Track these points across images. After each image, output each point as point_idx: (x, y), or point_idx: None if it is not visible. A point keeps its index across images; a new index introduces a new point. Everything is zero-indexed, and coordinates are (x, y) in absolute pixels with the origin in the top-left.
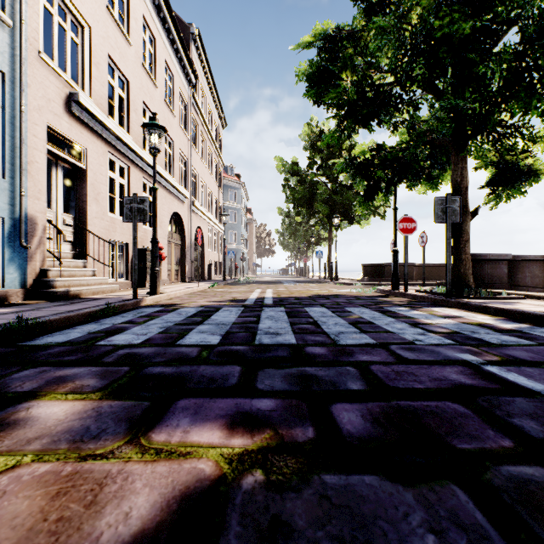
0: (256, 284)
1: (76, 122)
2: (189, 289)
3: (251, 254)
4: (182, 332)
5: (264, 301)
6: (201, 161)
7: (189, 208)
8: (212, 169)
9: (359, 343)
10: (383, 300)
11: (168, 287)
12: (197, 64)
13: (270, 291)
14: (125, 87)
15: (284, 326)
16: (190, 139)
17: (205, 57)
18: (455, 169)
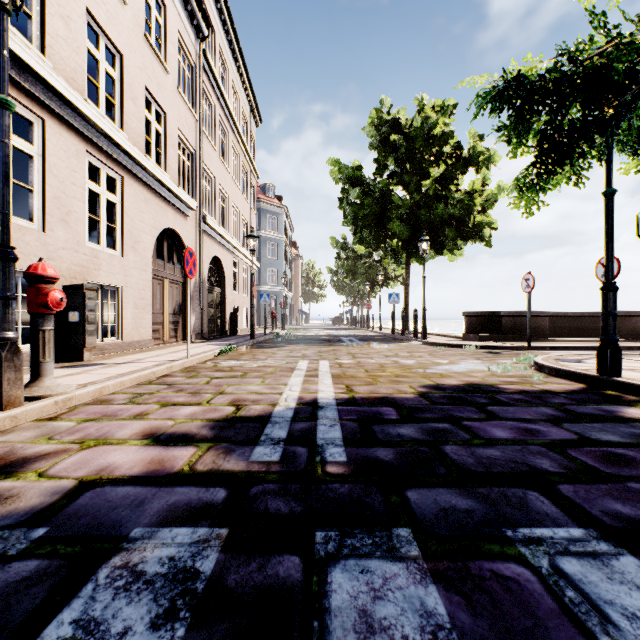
0: (300, 344)
1: None
2: (158, 368)
3: (296, 299)
4: None
5: (317, 433)
6: (221, 161)
7: (199, 227)
8: (240, 178)
9: None
10: None
11: (129, 360)
12: (213, 13)
13: (326, 367)
14: None
15: None
16: (199, 120)
17: (225, 5)
18: None
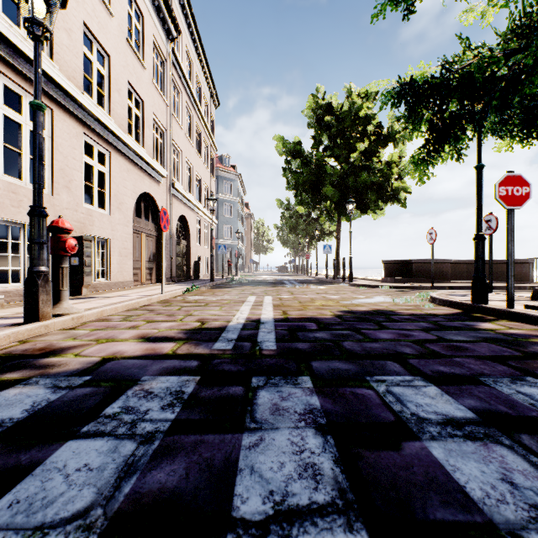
0: (251, 286)
1: None
2: (141, 299)
3: (248, 251)
4: None
5: (258, 336)
6: (186, 138)
7: (169, 191)
8: (202, 151)
9: None
10: (501, 332)
11: (117, 295)
12: (180, 18)
13: (269, 300)
14: None
15: None
16: (169, 105)
17: (190, 11)
18: None
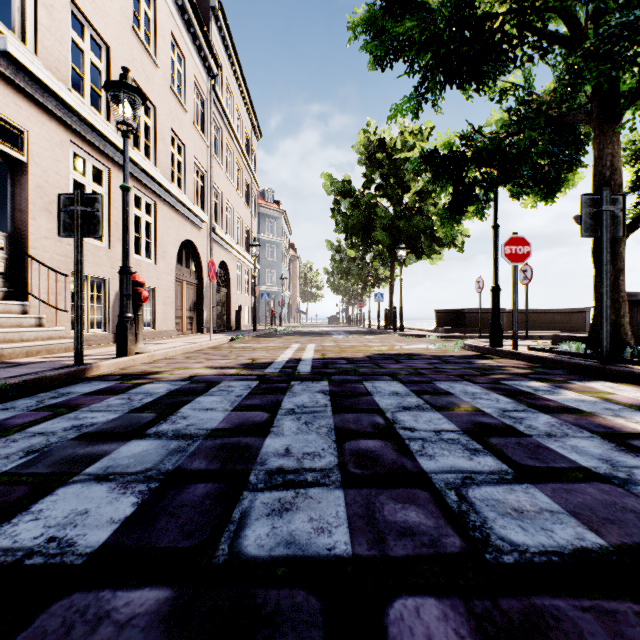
0: (295, 336)
1: (5, 87)
2: (194, 345)
3: (294, 298)
4: (52, 477)
5: (298, 366)
6: (227, 178)
7: (209, 236)
8: (243, 189)
9: (561, 559)
10: (487, 364)
11: (168, 342)
12: (220, 50)
13: (312, 347)
14: (103, 55)
15: (321, 447)
16: (210, 146)
17: (231, 42)
18: (600, 157)
